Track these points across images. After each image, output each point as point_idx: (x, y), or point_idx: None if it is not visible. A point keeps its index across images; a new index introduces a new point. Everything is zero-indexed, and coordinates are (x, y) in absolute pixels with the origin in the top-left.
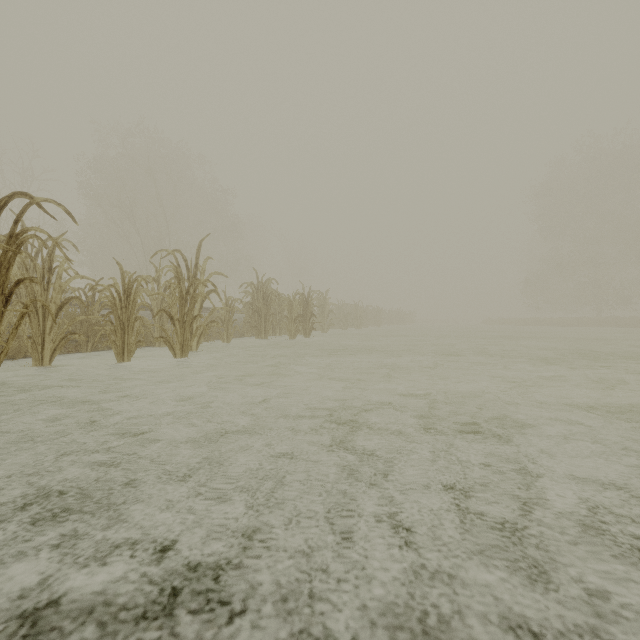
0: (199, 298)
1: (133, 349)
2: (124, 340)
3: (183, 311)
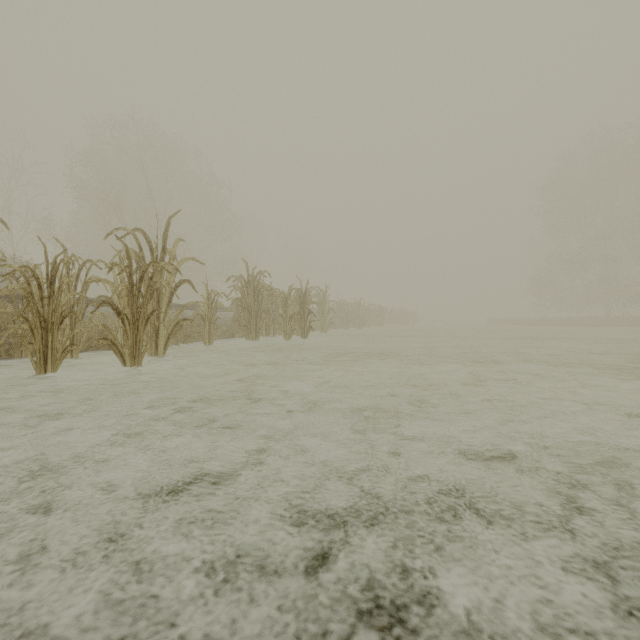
0: (167, 289)
1: (59, 355)
2: (47, 343)
3: (136, 304)
